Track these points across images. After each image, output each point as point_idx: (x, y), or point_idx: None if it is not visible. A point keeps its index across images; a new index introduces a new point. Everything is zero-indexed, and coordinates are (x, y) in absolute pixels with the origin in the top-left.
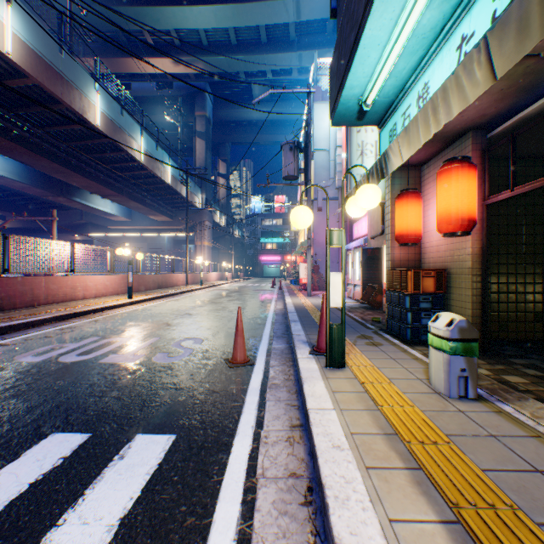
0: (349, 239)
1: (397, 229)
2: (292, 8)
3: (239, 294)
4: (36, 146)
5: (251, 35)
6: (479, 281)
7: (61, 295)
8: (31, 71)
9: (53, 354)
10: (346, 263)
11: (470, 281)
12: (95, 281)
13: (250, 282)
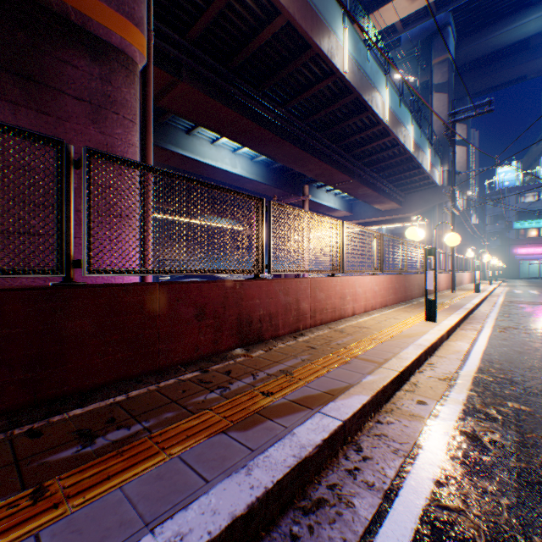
0: None
1: None
2: None
3: None
4: (279, 129)
5: None
6: None
7: (327, 309)
8: (281, 0)
9: None
10: None
11: None
12: (362, 286)
13: (530, 287)
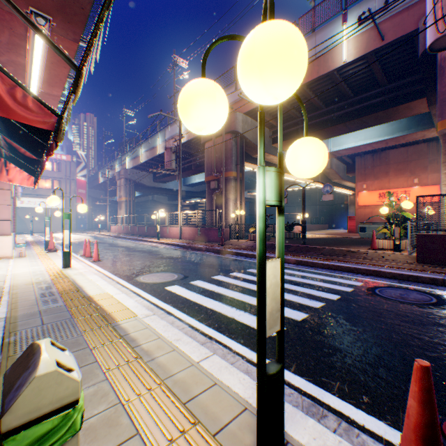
0: None
1: None
2: None
3: None
4: None
5: None
6: None
7: None
8: None
9: None
10: None
11: None
12: None
13: None
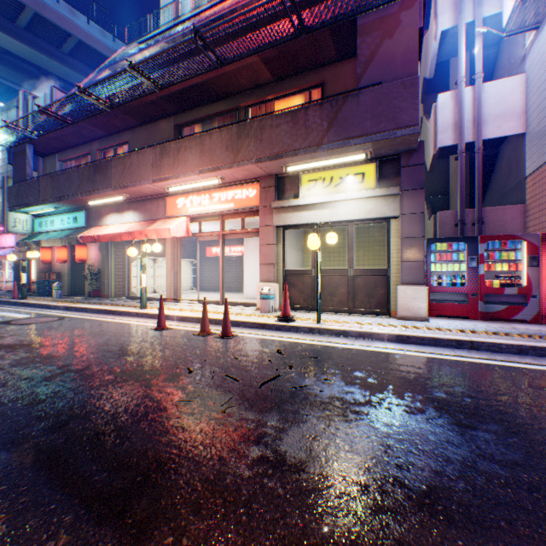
0: None
1: (44, 258)
2: None
3: None
4: None
5: None
6: (71, 276)
7: None
8: None
9: None
10: None
11: (69, 276)
12: None
13: None
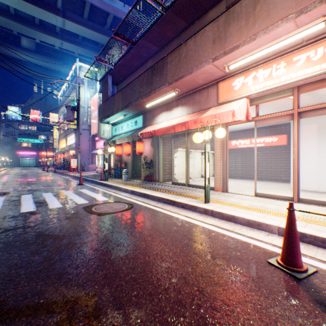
0: (95, 148)
1: (117, 153)
2: (61, 22)
3: (34, 175)
4: None
5: (28, 15)
6: (132, 164)
7: None
8: None
9: (12, 189)
10: (93, 159)
11: (131, 164)
12: None
13: (20, 170)
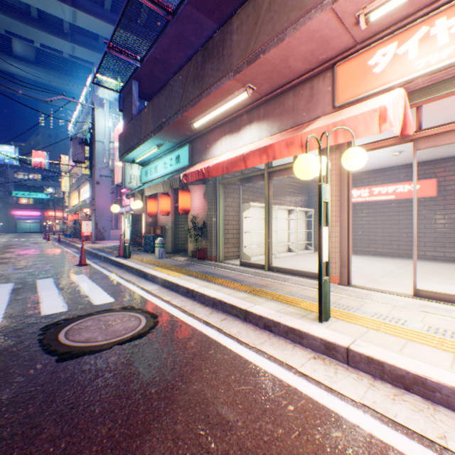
0: (121, 205)
1: (149, 211)
2: (70, 13)
3: (22, 246)
4: None
5: (19, 3)
6: (174, 230)
7: None
8: None
9: None
10: (118, 222)
11: (171, 230)
12: None
13: (11, 237)
